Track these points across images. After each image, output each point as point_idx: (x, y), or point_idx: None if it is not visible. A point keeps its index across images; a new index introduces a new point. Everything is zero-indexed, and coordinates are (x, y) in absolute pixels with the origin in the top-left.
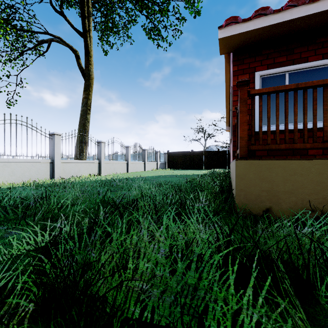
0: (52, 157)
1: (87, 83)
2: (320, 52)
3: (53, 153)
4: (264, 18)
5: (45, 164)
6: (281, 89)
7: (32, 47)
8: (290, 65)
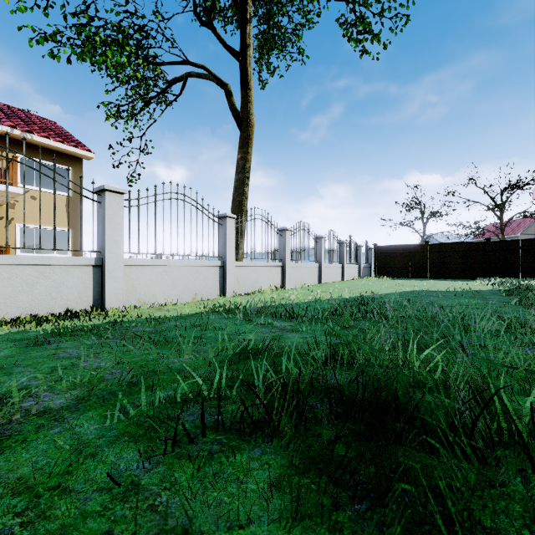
0: (221, 256)
1: (245, 134)
2: None
3: (224, 250)
4: None
5: (214, 269)
6: None
7: (161, 92)
8: None
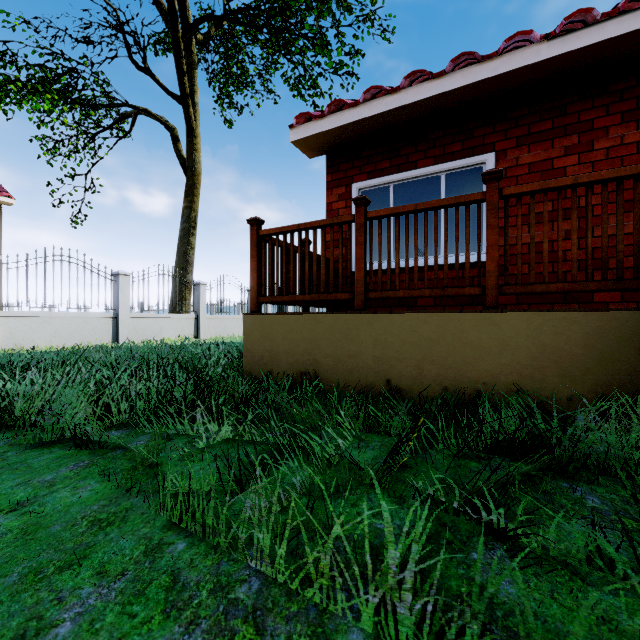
0: (116, 309)
1: (190, 182)
2: (431, 153)
3: (117, 303)
4: (340, 114)
5: (106, 320)
6: (285, 230)
7: (107, 127)
8: (396, 173)
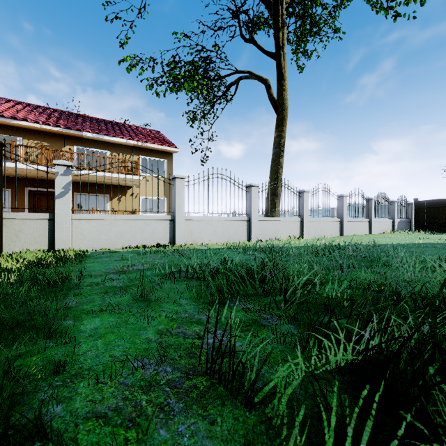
0: (248, 214)
1: (280, 116)
2: None
3: (250, 209)
4: None
5: (242, 222)
6: None
7: (221, 96)
8: None
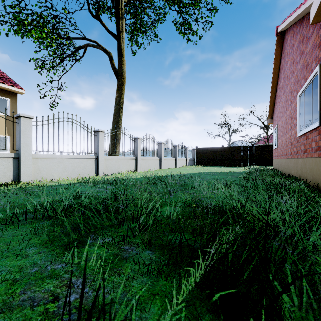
0: (96, 153)
1: (120, 82)
2: None
3: (98, 150)
4: None
5: (91, 160)
6: None
7: (70, 54)
8: None
